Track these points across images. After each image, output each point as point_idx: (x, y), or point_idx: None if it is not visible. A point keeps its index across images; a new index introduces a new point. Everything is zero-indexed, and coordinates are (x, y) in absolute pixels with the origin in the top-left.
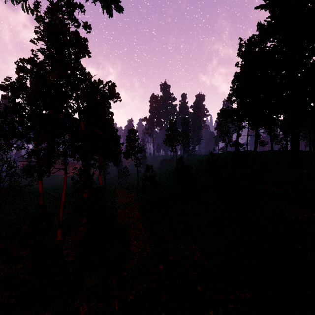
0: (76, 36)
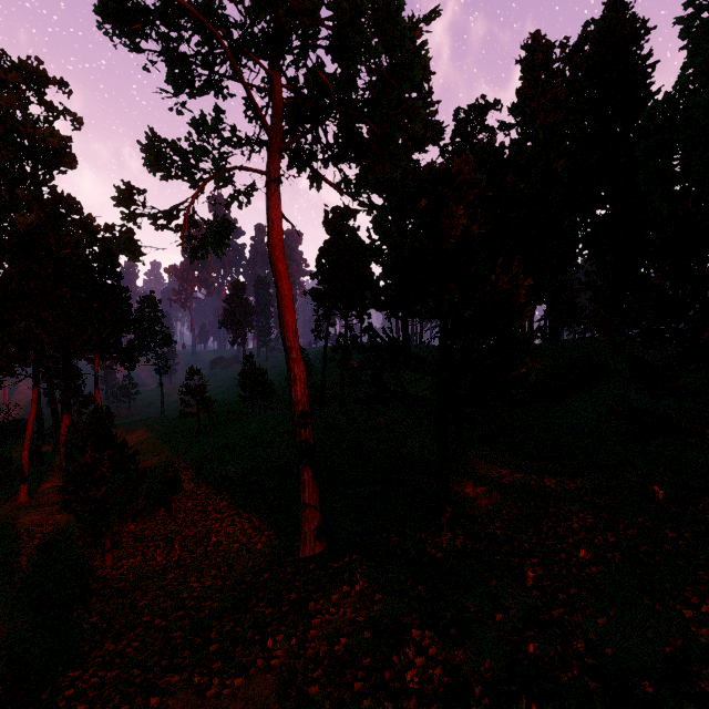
0: (52, 134)
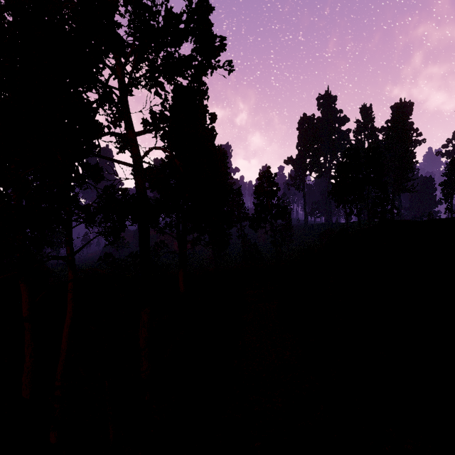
0: None
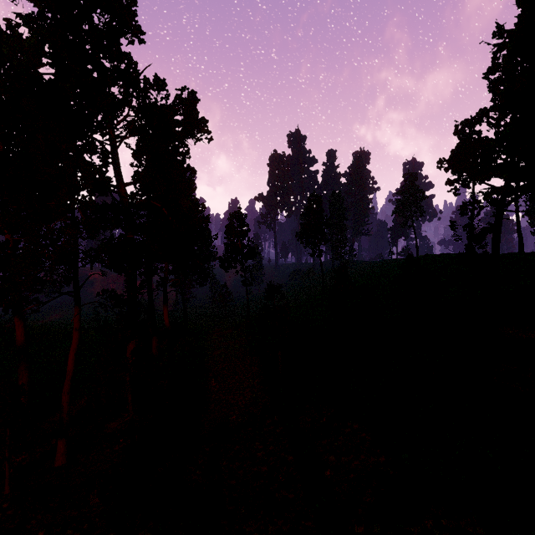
0: None
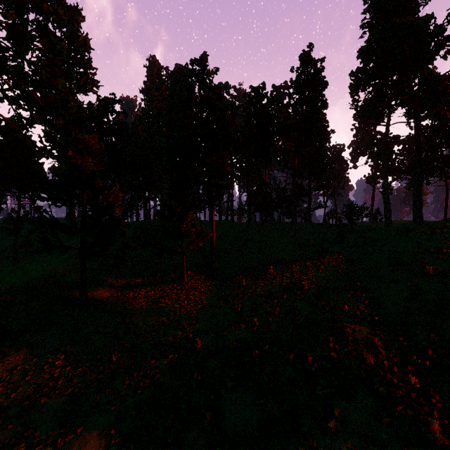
0: None
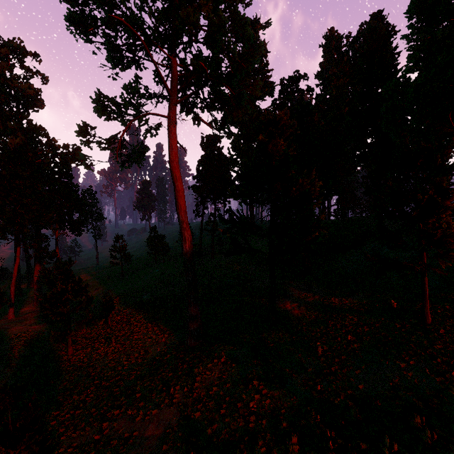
0: (29, 87)
